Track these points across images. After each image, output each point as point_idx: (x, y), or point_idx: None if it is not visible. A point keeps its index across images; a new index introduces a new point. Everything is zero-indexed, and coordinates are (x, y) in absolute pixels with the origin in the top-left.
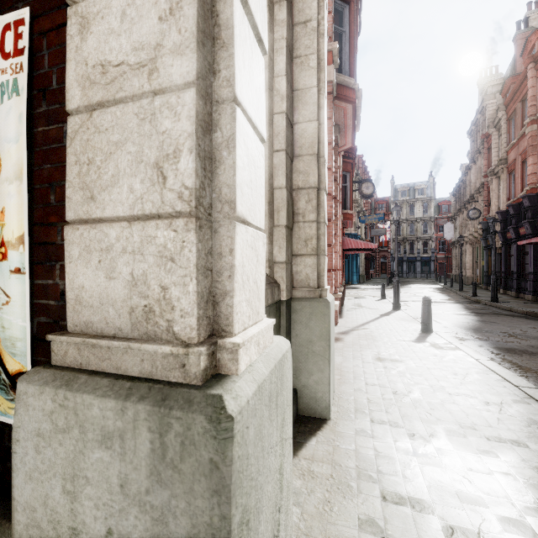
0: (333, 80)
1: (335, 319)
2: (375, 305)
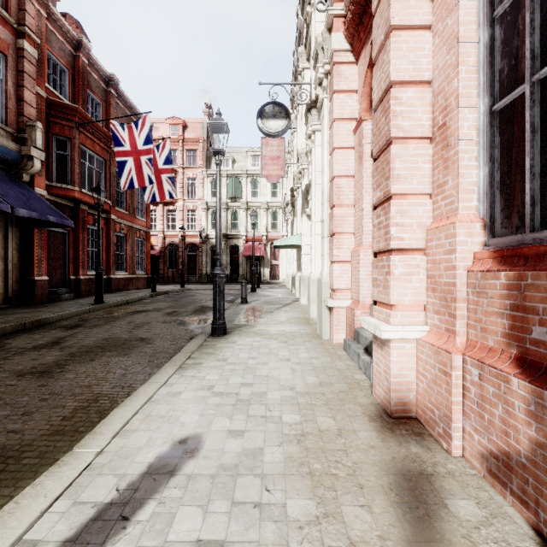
0: None
1: None
2: None
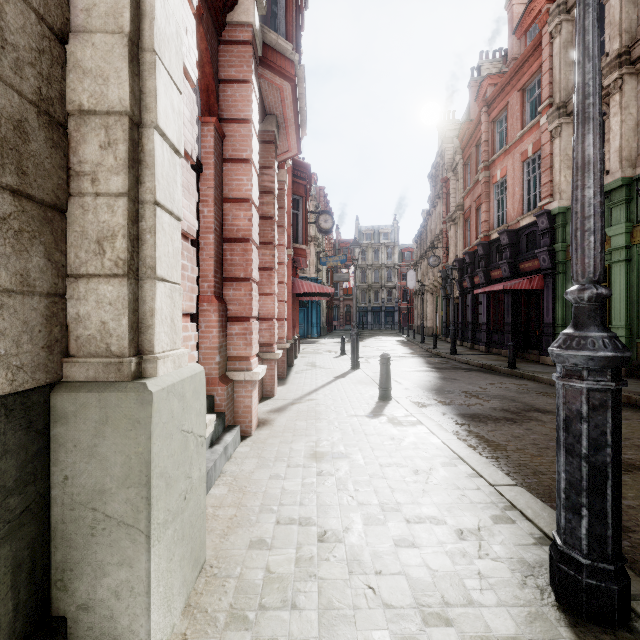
0: (253, 22)
1: (272, 388)
2: (332, 364)
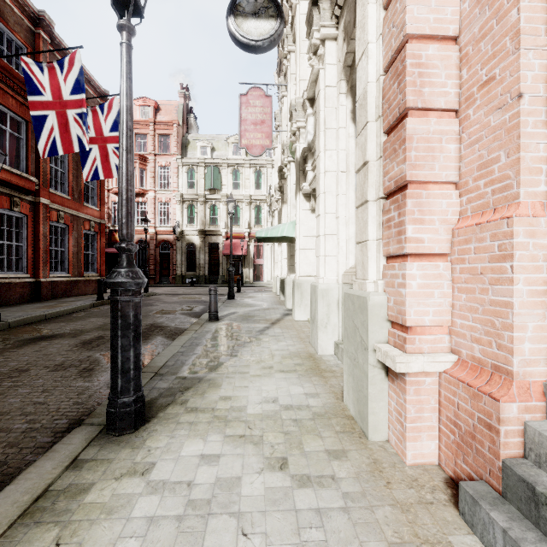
0: None
1: None
2: None
